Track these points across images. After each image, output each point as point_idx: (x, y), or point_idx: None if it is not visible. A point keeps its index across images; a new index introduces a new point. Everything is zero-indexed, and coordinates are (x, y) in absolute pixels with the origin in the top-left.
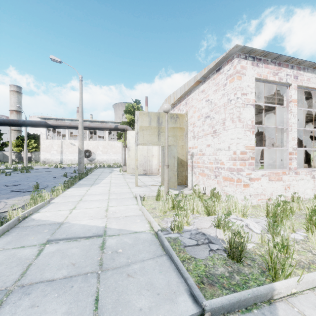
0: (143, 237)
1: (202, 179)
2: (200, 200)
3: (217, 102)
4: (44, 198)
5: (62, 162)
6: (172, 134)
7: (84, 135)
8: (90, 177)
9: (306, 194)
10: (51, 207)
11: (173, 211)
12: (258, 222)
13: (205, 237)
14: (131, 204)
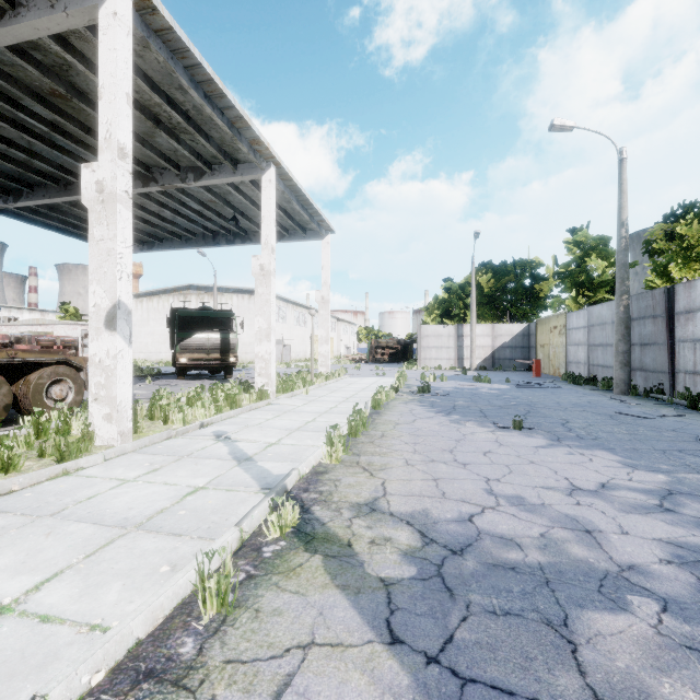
0: None
1: None
2: None
3: (69, 334)
4: None
5: None
6: None
7: None
8: None
9: None
10: None
11: None
12: None
13: None
14: None
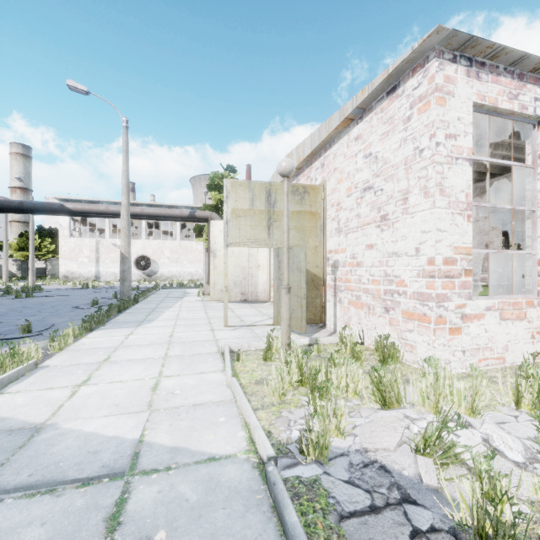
0: (230, 476)
1: (357, 315)
2: (362, 366)
3: (388, 158)
4: (27, 357)
5: (99, 278)
6: (296, 224)
7: (138, 230)
8: (141, 307)
9: None
10: (36, 378)
11: (300, 388)
12: (502, 425)
13: (389, 479)
14: (210, 369)
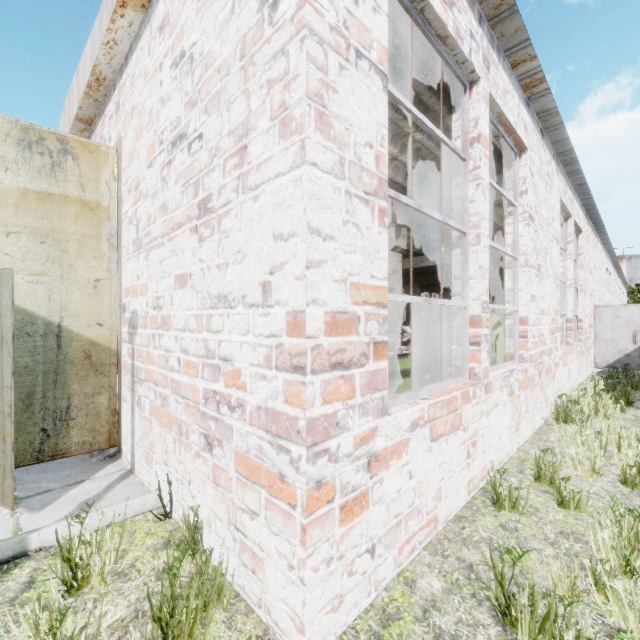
0: None
1: (162, 441)
2: None
3: (212, 51)
4: None
5: None
6: (35, 222)
7: None
8: None
9: (502, 448)
10: None
11: None
12: None
13: None
14: None
